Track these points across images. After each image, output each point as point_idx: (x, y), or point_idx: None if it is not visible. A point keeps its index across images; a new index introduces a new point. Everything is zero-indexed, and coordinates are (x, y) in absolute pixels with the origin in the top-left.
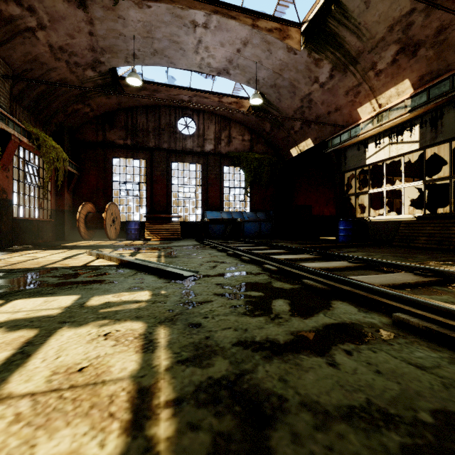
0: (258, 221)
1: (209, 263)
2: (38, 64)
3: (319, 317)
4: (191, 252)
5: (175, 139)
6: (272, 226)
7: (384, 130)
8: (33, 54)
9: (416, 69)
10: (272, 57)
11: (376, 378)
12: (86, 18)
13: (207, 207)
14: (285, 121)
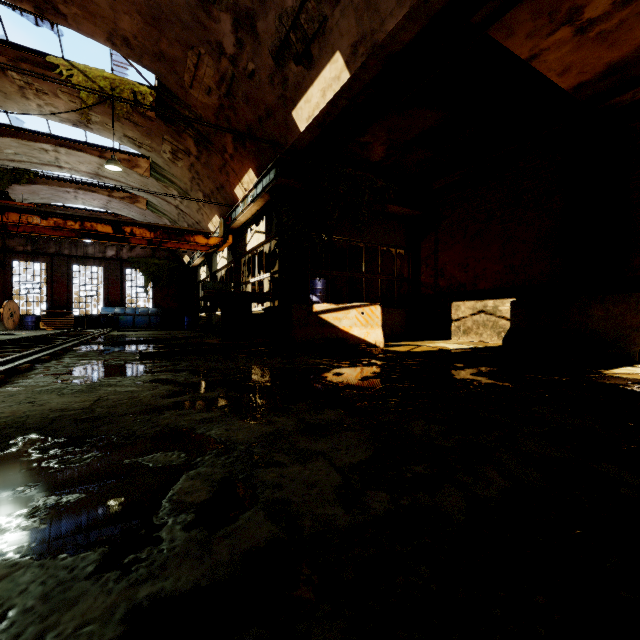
0: (148, 315)
1: None
2: None
3: None
4: None
5: (76, 246)
6: (161, 319)
7: (201, 262)
8: None
9: None
10: (133, 208)
11: None
12: None
13: (109, 303)
14: None
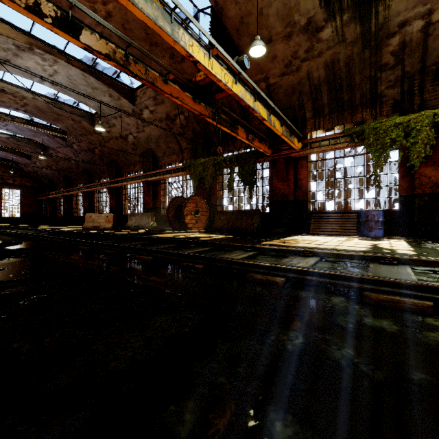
0: None
1: None
2: None
3: None
4: None
5: None
6: None
7: None
8: None
9: None
10: None
11: None
12: None
13: None
14: None
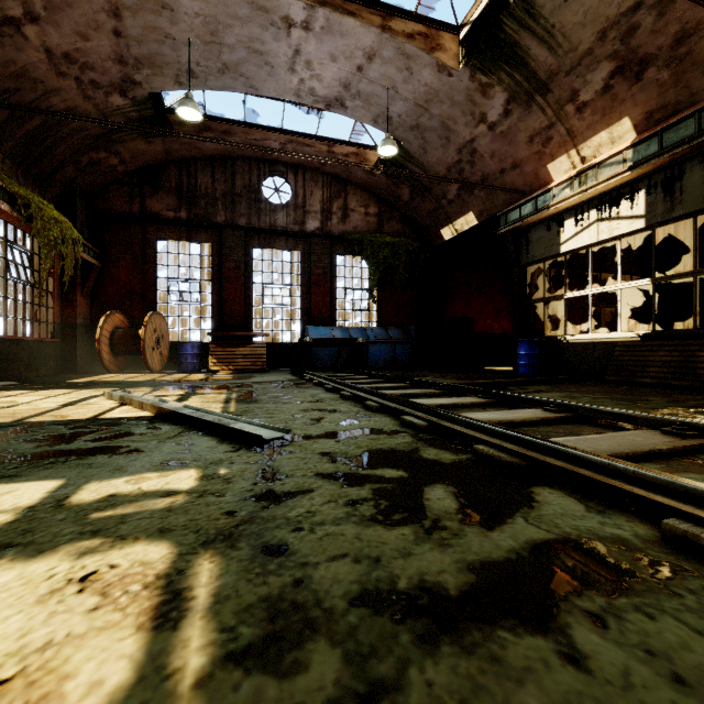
0: (390, 342)
1: (310, 413)
2: (28, 81)
3: (517, 525)
4: (282, 393)
5: (258, 211)
6: (413, 350)
7: (590, 198)
8: (19, 64)
9: (641, 101)
10: (414, 80)
11: (681, 702)
12: (108, 7)
13: (309, 319)
14: (433, 184)
